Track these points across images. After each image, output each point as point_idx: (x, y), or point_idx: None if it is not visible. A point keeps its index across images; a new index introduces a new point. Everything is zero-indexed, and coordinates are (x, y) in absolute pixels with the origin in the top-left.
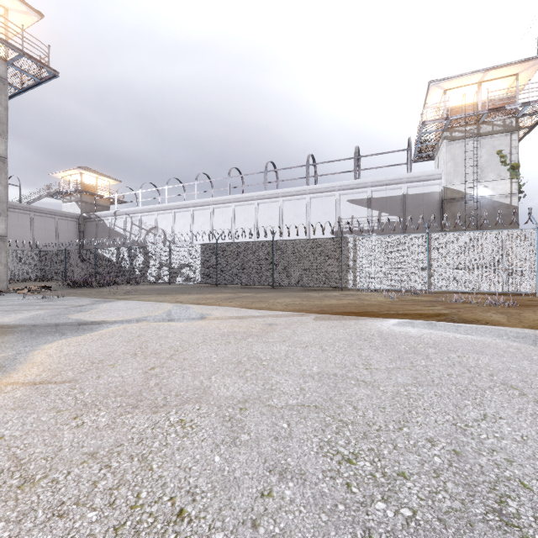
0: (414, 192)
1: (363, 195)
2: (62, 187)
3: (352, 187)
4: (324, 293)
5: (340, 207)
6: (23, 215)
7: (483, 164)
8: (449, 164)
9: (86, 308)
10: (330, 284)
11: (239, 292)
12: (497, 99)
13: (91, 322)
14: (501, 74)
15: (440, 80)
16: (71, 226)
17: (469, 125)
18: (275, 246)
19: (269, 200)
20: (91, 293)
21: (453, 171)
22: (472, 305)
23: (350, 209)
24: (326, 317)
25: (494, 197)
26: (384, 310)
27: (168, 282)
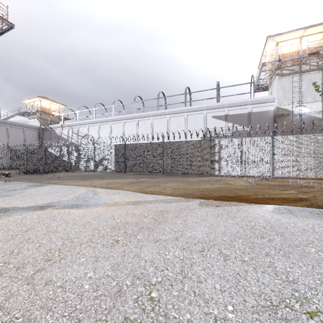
0: (256, 111)
1: (222, 113)
2: (28, 109)
3: (215, 107)
4: (199, 178)
5: (207, 121)
6: (1, 127)
7: (303, 91)
8: (280, 91)
9: (15, 192)
10: (202, 172)
11: (140, 177)
12: (312, 48)
13: (1, 209)
14: (316, 31)
15: (274, 35)
16: (34, 134)
17: (294, 65)
18: (164, 146)
19: (160, 116)
20: (34, 179)
21: (283, 96)
22: (315, 189)
23: (213, 122)
24: (209, 202)
25: (311, 114)
26: (252, 194)
27: (93, 170)
